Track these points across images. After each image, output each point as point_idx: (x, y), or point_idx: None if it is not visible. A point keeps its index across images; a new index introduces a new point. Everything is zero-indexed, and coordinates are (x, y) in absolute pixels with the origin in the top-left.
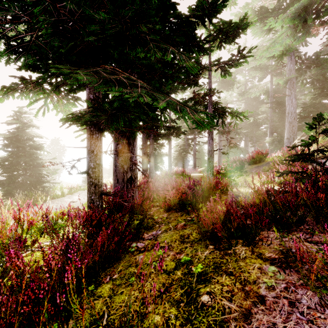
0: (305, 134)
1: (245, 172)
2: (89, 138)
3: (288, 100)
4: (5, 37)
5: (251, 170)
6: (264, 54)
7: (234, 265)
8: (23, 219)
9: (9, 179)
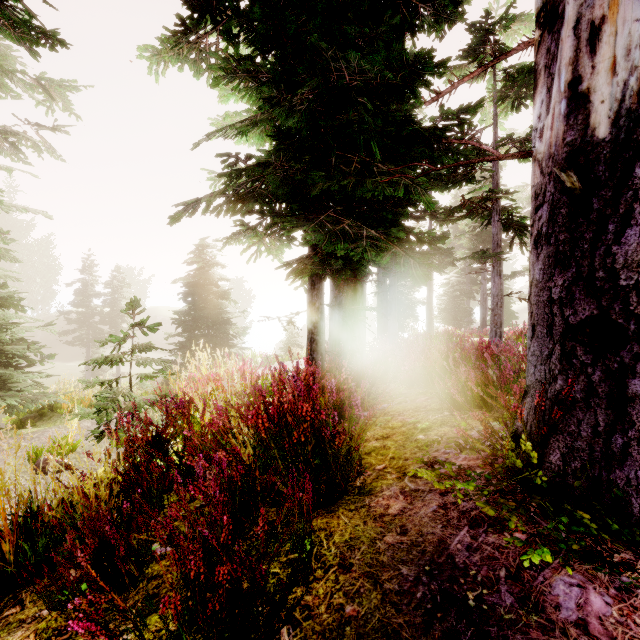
0: None
1: None
2: (310, 289)
3: None
4: (236, 195)
5: None
6: None
7: (461, 421)
8: (251, 373)
9: (190, 341)
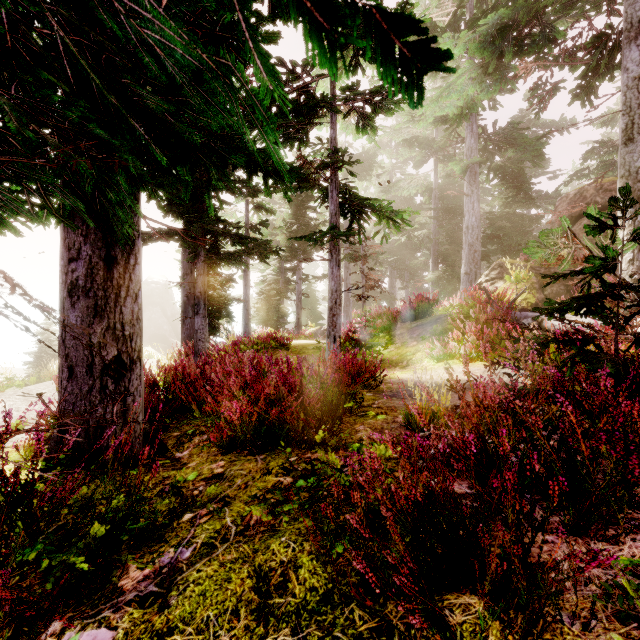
0: (498, 266)
1: (400, 338)
2: None
3: (467, 203)
4: None
5: (411, 332)
6: (431, 109)
7: None
8: None
9: None
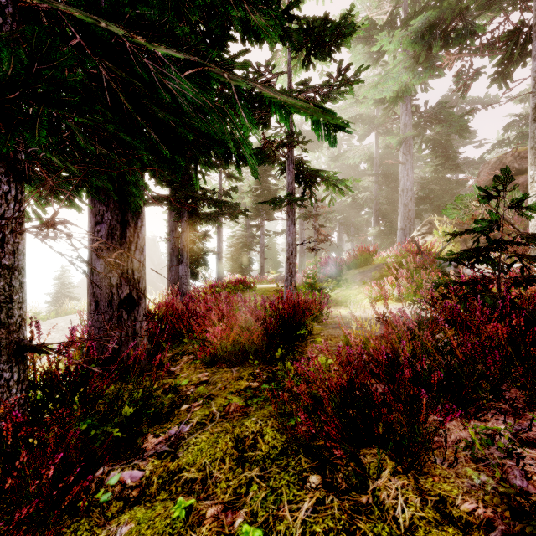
0: (428, 223)
1: (345, 282)
2: None
3: (402, 170)
4: None
5: (354, 278)
6: (372, 94)
7: None
8: None
9: None
